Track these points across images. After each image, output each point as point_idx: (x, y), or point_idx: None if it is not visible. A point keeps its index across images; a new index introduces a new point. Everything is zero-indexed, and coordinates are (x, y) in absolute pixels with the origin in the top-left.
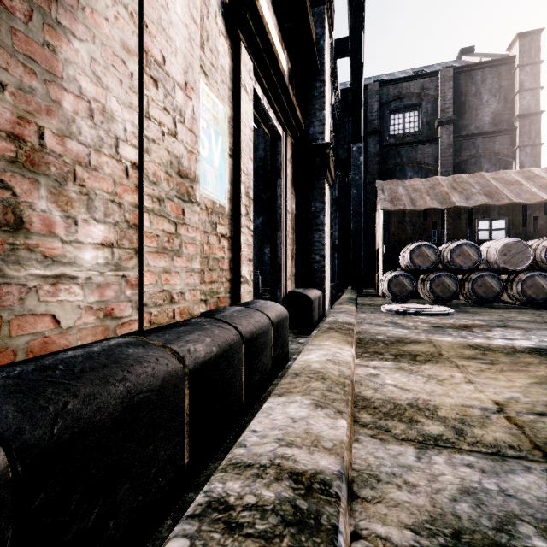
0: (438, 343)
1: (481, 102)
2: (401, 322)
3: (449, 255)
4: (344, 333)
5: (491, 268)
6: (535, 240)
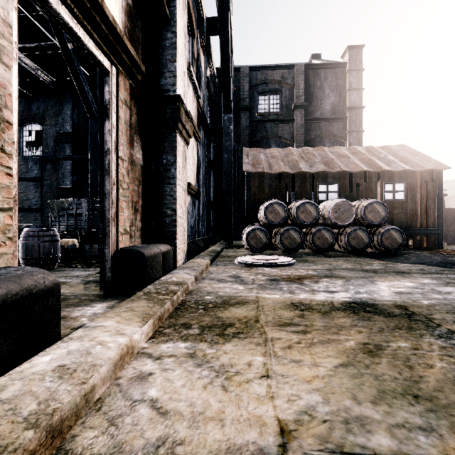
0: (264, 302)
1: (324, 94)
2: (243, 276)
3: (295, 212)
4: (155, 300)
5: (327, 223)
6: (357, 201)
